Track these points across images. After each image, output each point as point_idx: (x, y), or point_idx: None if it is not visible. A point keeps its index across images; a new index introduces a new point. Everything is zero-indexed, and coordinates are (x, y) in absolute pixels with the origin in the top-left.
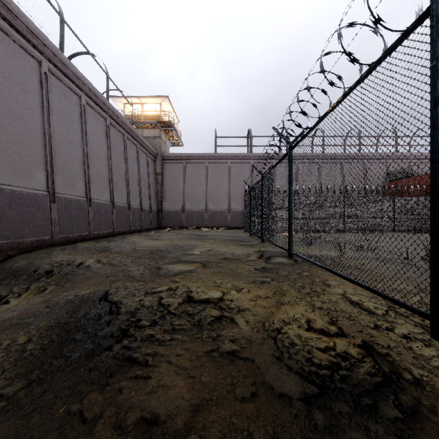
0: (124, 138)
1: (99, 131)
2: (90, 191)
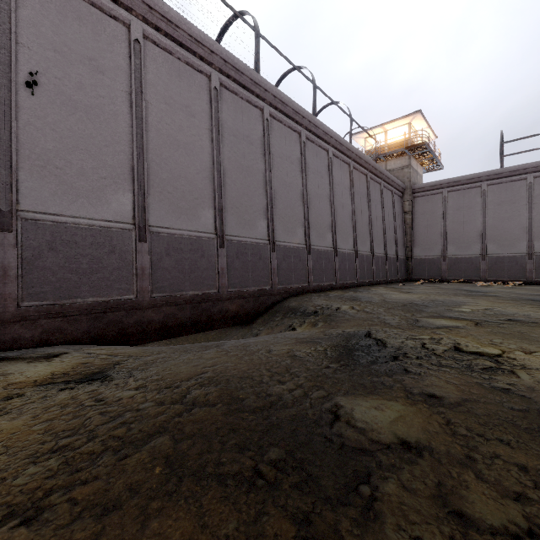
0: (367, 179)
1: (343, 179)
2: (336, 241)
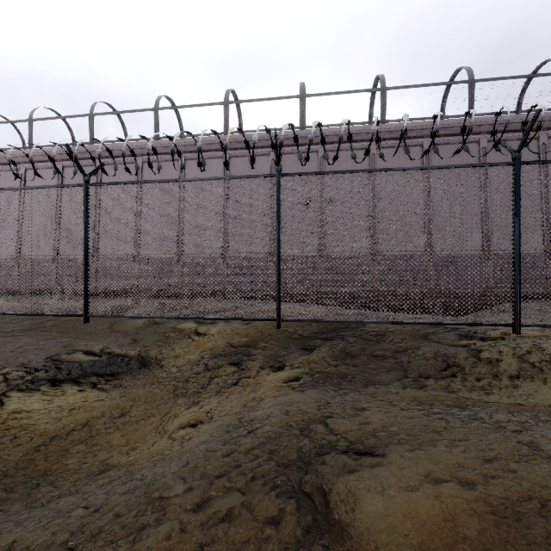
0: None
1: None
2: None
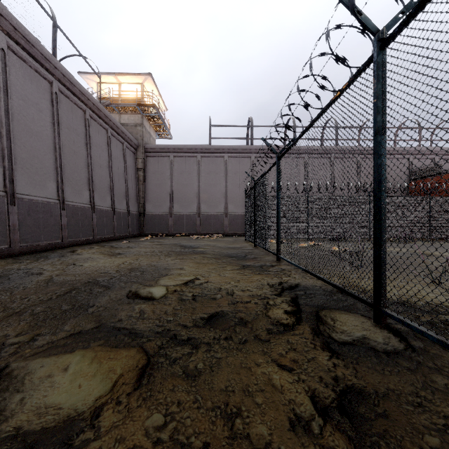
0: (85, 116)
1: (37, 97)
2: (14, 182)
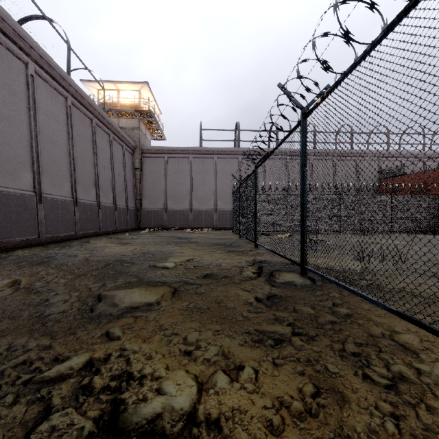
0: (92, 124)
1: (55, 111)
2: (41, 184)
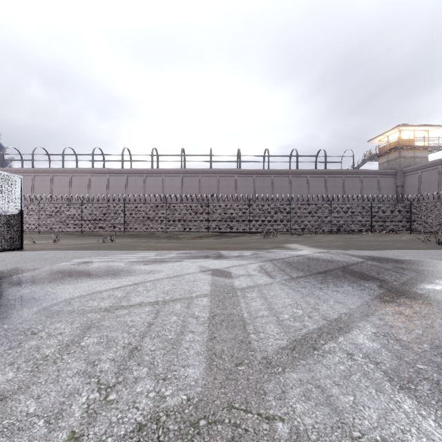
0: (342, 179)
1: (318, 184)
2: None
